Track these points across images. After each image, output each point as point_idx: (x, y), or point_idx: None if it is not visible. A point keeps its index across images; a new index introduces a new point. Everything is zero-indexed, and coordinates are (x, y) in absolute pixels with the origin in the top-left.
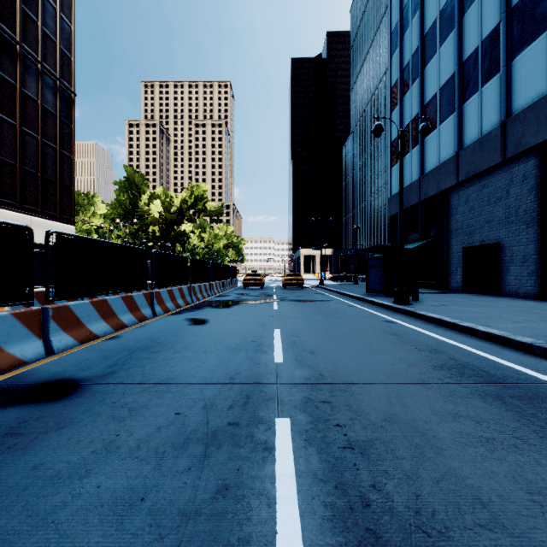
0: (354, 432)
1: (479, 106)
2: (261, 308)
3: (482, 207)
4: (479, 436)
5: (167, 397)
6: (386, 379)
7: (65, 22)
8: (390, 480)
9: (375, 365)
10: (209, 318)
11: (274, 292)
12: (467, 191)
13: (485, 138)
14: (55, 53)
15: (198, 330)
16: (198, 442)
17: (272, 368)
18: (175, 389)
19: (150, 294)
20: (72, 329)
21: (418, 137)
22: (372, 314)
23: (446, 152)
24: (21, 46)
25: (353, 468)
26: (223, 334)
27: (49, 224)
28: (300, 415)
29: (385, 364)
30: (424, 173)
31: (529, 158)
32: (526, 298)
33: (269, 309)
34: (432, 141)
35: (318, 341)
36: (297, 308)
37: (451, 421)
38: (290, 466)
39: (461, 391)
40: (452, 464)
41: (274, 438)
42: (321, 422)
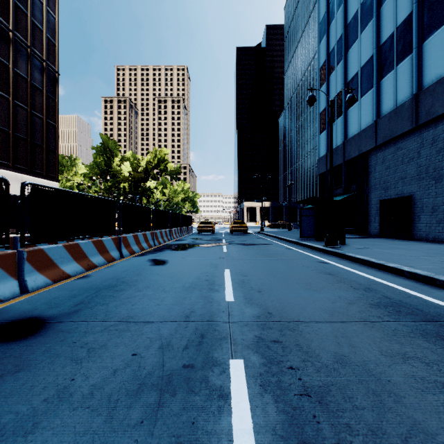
0: (308, 375)
1: (394, 82)
2: (213, 251)
3: (397, 166)
4: (433, 380)
5: (125, 336)
6: (330, 318)
7: (50, 14)
8: (354, 437)
9: (317, 303)
10: (168, 259)
11: (223, 237)
12: (383, 153)
13: (399, 108)
14: (42, 39)
15: (158, 270)
16: (153, 388)
17: (224, 306)
18: (134, 327)
19: (118, 239)
20: (46, 270)
21: (342, 108)
22: (307, 255)
23: (366, 121)
24: (14, 33)
25: (313, 421)
26: (180, 274)
27: (37, 181)
28: (253, 356)
29: (327, 302)
30: (347, 138)
31: (437, 124)
32: (434, 242)
33: (219, 252)
34: (354, 112)
35: (263, 280)
36: (243, 251)
37: (402, 363)
38: (247, 418)
39: (403, 330)
40: (416, 416)
41: (229, 383)
42: (274, 364)
